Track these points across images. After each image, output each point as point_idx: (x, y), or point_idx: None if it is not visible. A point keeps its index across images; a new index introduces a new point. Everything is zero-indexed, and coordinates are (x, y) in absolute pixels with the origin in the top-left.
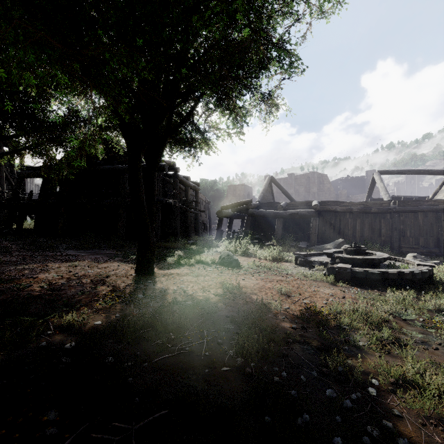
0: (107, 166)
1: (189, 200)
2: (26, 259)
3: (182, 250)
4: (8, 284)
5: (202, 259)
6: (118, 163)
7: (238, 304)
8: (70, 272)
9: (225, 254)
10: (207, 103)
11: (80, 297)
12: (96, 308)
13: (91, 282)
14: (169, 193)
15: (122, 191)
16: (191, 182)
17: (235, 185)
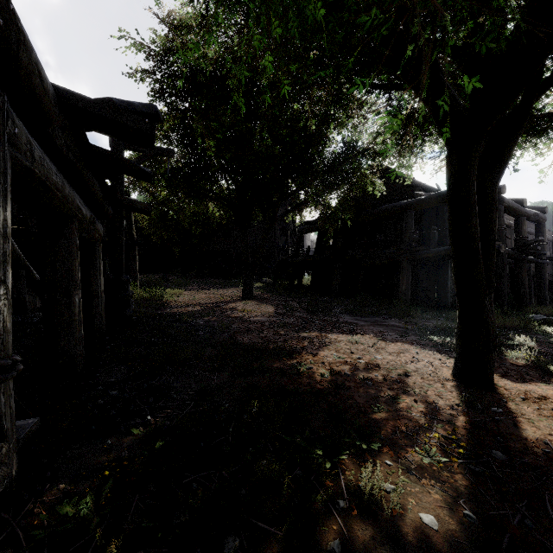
0: (385, 205)
1: (527, 241)
2: (305, 324)
3: (525, 333)
4: (289, 359)
5: None
6: (399, 198)
7: None
8: (352, 354)
9: None
10: None
11: (375, 413)
12: (410, 461)
13: (383, 381)
14: None
15: (406, 237)
16: (525, 208)
17: None
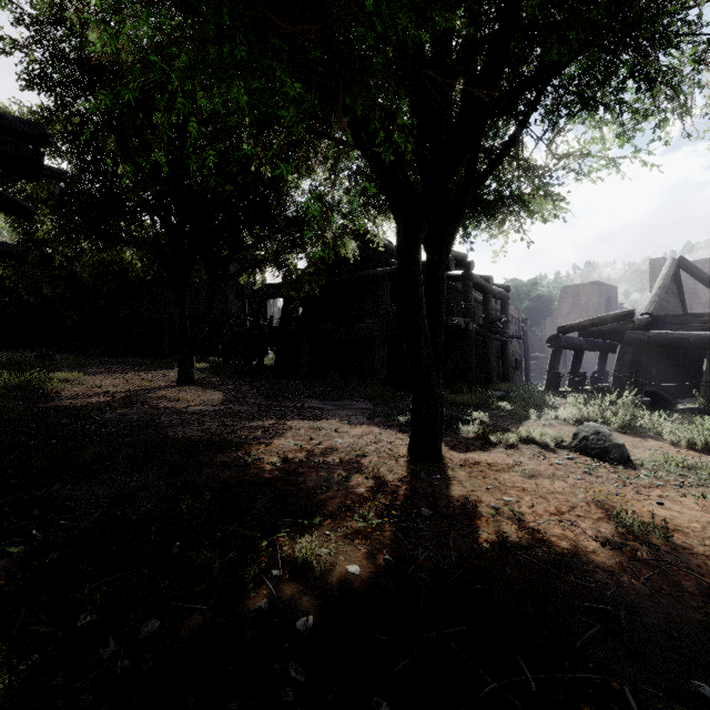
0: (361, 272)
1: (492, 318)
2: (262, 411)
3: (483, 409)
4: (236, 451)
5: (532, 434)
6: (375, 266)
7: (685, 592)
8: (311, 441)
9: (587, 430)
10: (557, 104)
11: (324, 494)
12: (348, 528)
13: (340, 464)
14: (456, 307)
15: (381, 309)
16: (493, 285)
17: (577, 285)
